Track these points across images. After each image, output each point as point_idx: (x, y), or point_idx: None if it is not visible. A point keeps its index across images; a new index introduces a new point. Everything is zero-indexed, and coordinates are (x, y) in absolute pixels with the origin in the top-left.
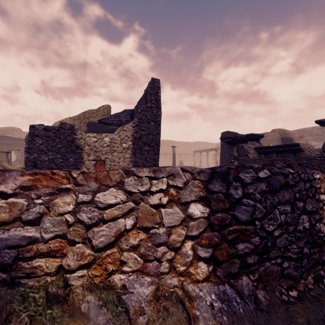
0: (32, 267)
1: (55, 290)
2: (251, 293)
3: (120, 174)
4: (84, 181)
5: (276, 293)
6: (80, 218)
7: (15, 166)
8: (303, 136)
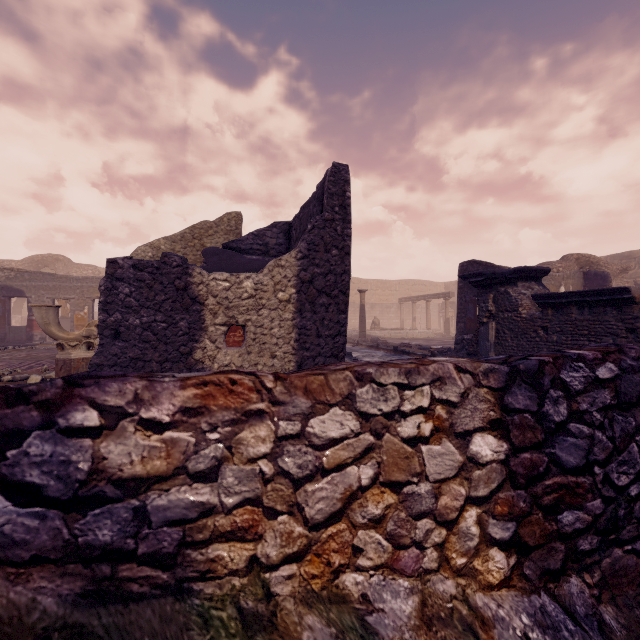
0: (208, 560)
1: (252, 604)
2: (590, 612)
3: (347, 381)
4: (286, 395)
5: (637, 612)
6: (284, 466)
7: (72, 334)
8: (629, 268)
